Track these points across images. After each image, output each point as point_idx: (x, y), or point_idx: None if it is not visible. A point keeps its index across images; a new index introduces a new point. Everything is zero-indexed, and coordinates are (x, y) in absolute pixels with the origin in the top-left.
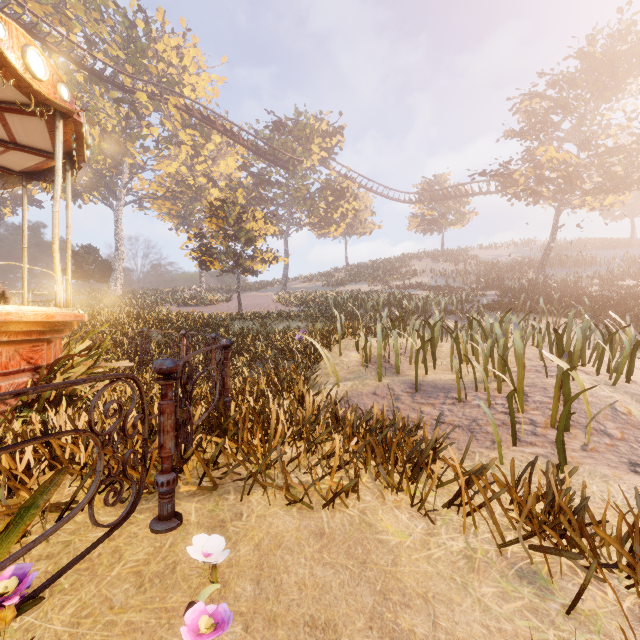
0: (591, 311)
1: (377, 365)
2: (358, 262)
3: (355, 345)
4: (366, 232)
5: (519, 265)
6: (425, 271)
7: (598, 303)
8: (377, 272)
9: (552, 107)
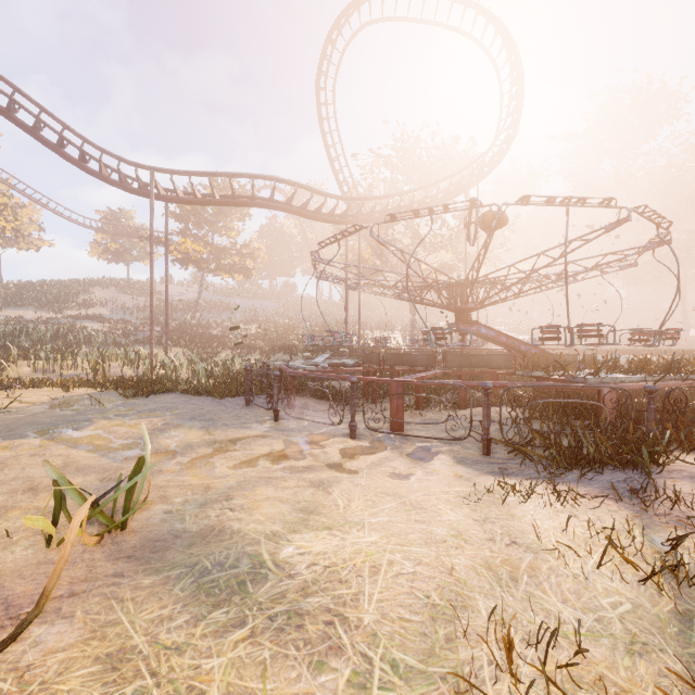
0: (192, 344)
1: (42, 369)
2: (19, 280)
3: (28, 364)
4: (32, 248)
5: (187, 307)
6: (107, 302)
7: (203, 340)
8: (48, 297)
9: (194, 211)
